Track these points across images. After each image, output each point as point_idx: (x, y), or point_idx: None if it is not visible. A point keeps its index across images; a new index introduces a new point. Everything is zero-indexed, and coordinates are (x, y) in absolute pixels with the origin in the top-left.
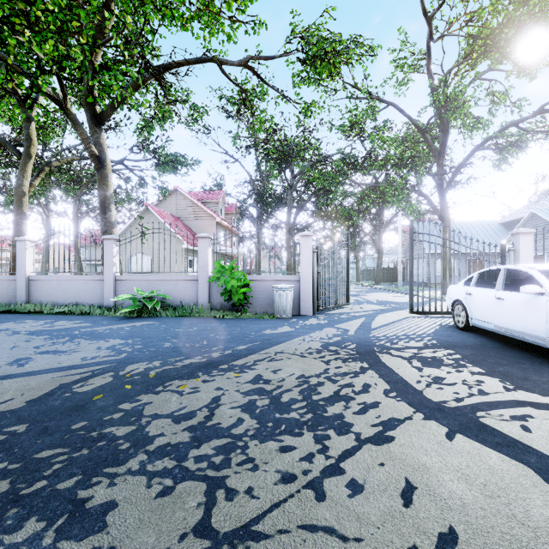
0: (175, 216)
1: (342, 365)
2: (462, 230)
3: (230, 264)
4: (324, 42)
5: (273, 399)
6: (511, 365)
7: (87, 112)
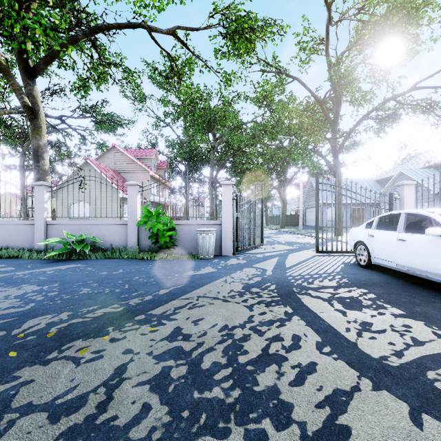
0: (113, 169)
1: (266, 311)
2: (348, 185)
3: (156, 209)
4: (242, 19)
5: (191, 365)
6: (425, 305)
7: (20, 65)
